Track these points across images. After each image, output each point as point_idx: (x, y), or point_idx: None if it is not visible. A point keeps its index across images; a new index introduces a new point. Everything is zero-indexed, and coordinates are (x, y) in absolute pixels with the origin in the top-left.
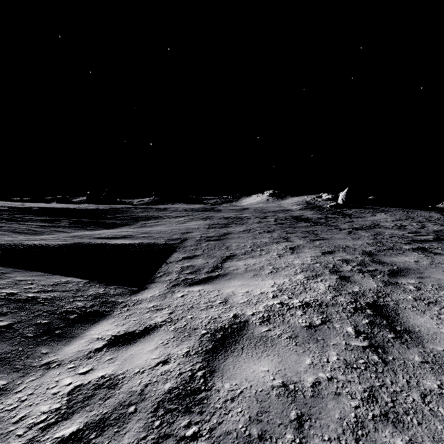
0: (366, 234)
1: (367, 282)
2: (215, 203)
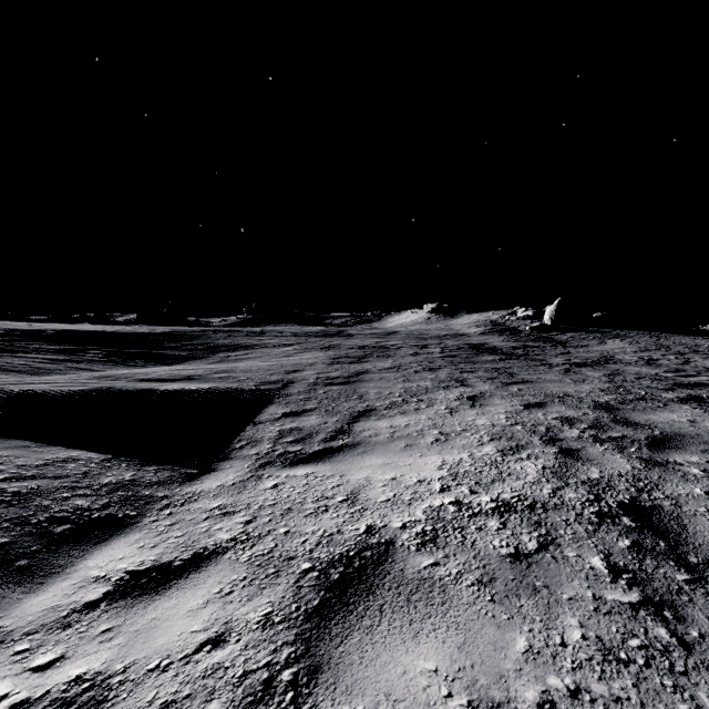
0: (595, 373)
1: (612, 461)
2: (344, 324)
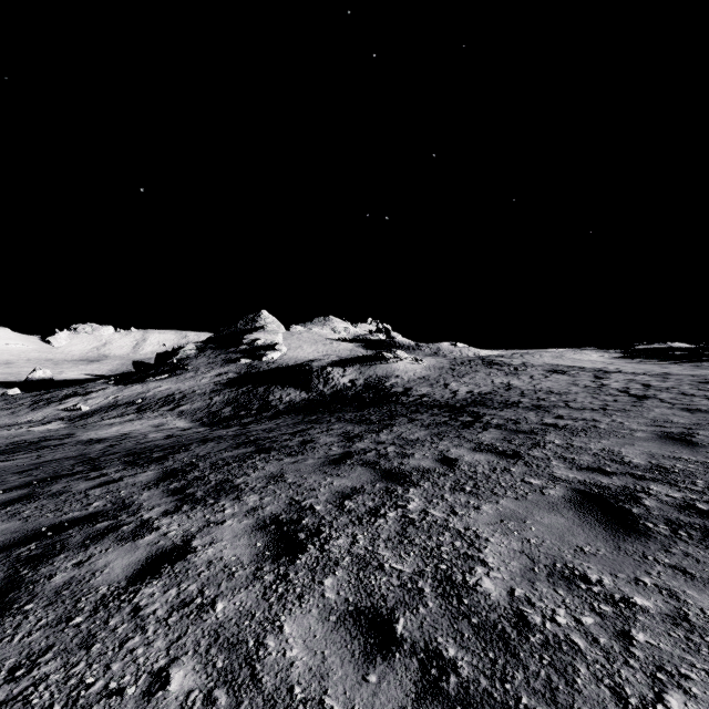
0: None
1: None
2: None
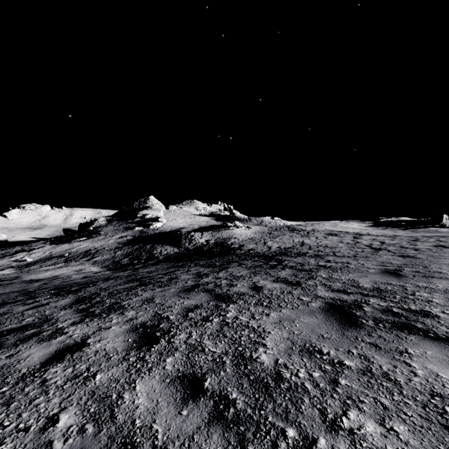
0: None
1: None
2: None
